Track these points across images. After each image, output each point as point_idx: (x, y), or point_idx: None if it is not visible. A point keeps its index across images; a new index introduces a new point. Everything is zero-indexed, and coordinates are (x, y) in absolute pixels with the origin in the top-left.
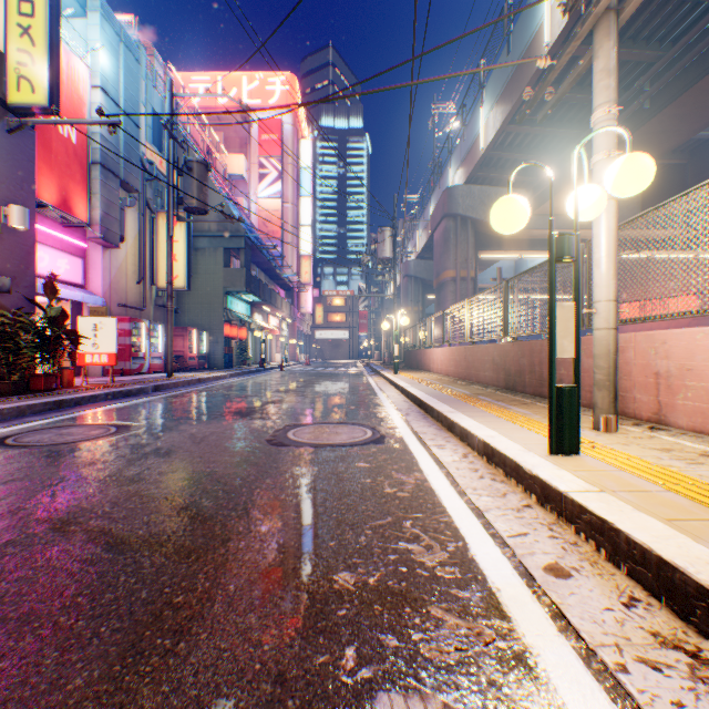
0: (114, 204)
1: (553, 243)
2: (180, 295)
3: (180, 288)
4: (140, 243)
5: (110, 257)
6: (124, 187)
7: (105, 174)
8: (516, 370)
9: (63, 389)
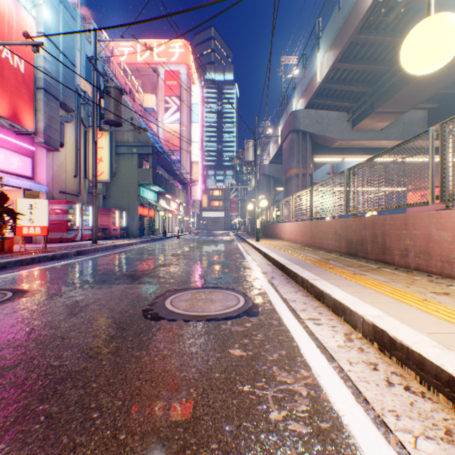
0: (55, 119)
1: None
2: (107, 186)
3: (105, 181)
4: (76, 148)
5: (52, 157)
6: (63, 108)
7: (48, 97)
8: (358, 240)
9: (2, 254)
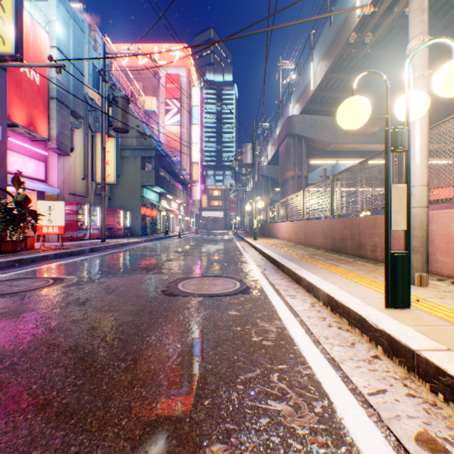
0: (66, 126)
1: (389, 136)
2: (112, 187)
3: (111, 183)
4: (84, 152)
5: (63, 162)
6: (73, 115)
7: (60, 106)
8: (340, 238)
9: (26, 251)
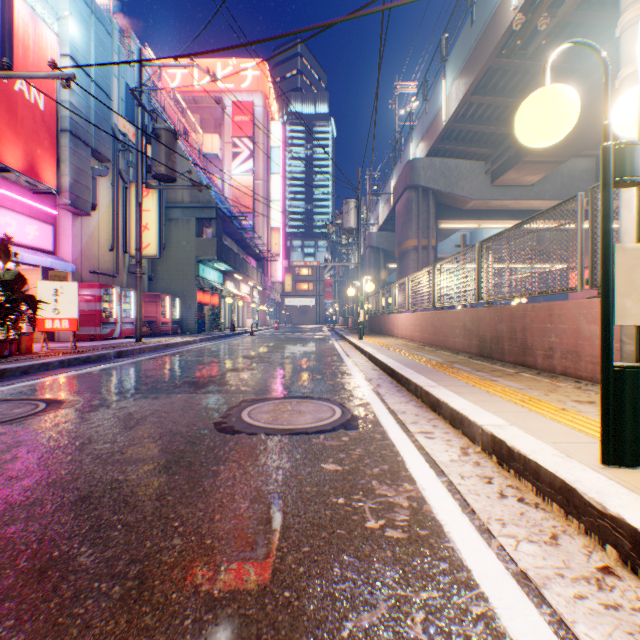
0: (84, 172)
1: (610, 157)
2: (154, 263)
3: (152, 256)
4: (112, 211)
5: (81, 224)
6: (96, 157)
7: (75, 142)
8: (493, 336)
9: (19, 356)
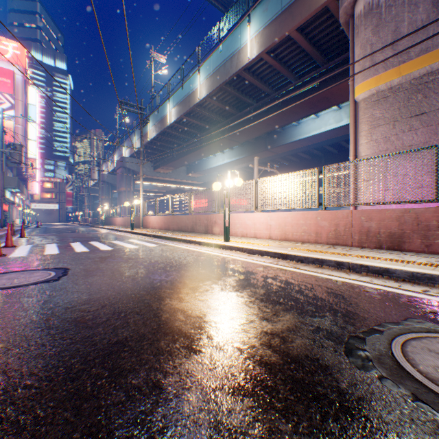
0: None
1: (132, 207)
2: None
3: None
4: None
5: None
6: None
7: None
8: (137, 223)
9: None
